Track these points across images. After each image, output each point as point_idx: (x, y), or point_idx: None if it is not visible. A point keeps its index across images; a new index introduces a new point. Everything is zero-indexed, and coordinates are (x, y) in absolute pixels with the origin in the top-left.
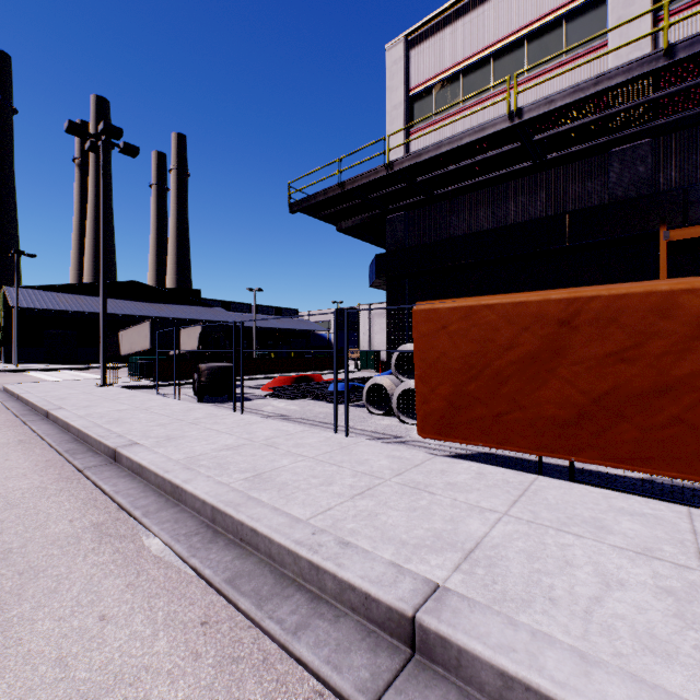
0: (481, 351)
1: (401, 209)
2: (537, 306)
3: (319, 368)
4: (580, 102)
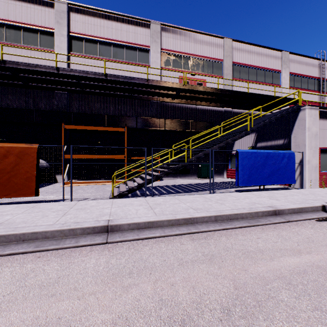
0: None
1: None
2: None
3: None
4: (31, 70)
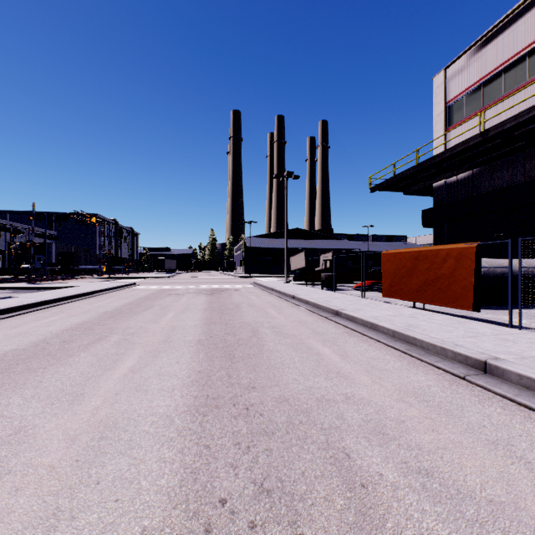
0: (397, 268)
1: (441, 179)
2: (410, 253)
3: None
4: (521, 122)
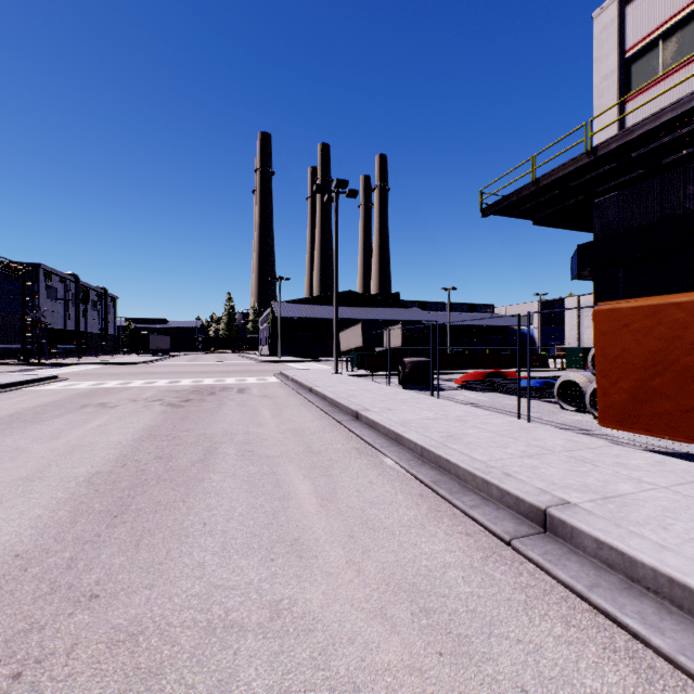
0: (667, 348)
1: (613, 189)
2: None
3: (515, 365)
4: None
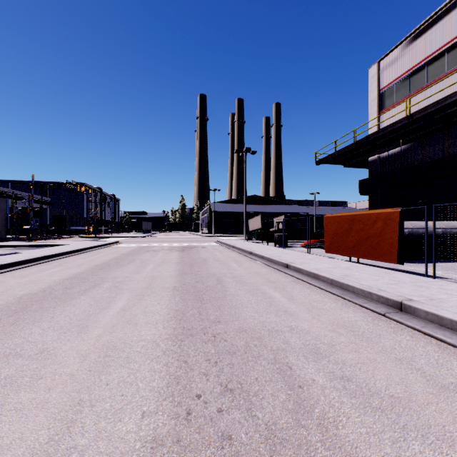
0: (337, 228)
1: (375, 154)
2: (347, 216)
3: None
4: (440, 108)
